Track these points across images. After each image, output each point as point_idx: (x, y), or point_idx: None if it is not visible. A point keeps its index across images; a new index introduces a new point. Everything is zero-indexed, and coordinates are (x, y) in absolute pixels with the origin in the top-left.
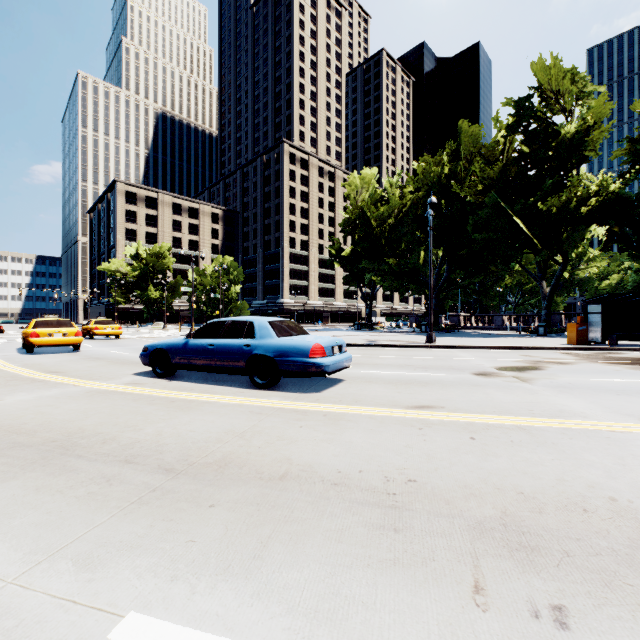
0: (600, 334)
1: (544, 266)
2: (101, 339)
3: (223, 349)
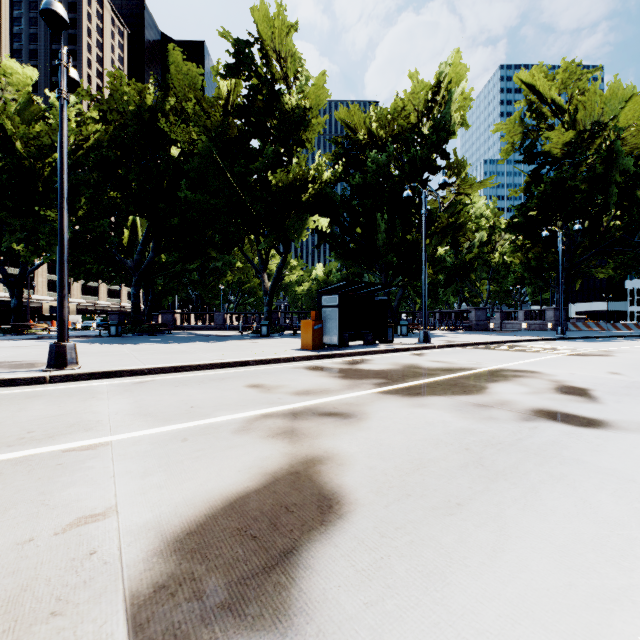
0: (337, 334)
1: (266, 257)
2: None
3: None
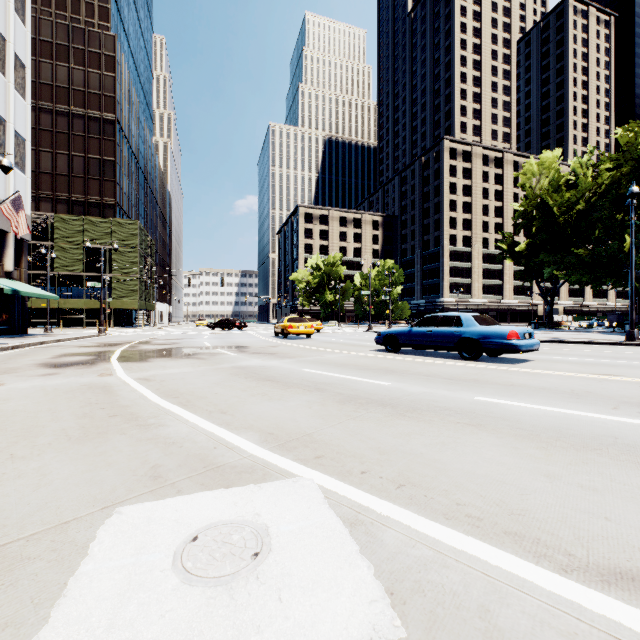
0: None
1: None
2: None
3: (438, 334)
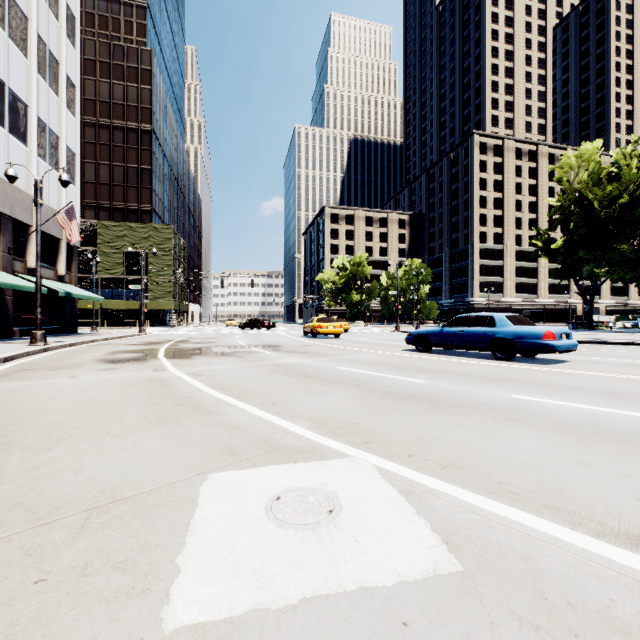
0: None
1: None
2: None
3: (471, 334)
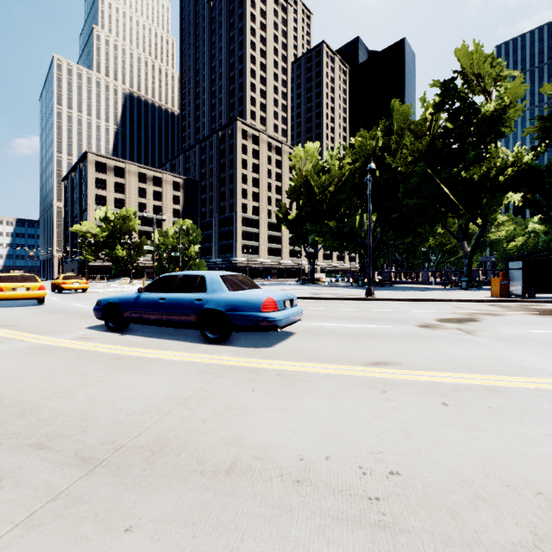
0: (521, 288)
1: (465, 228)
2: (69, 293)
3: (174, 303)
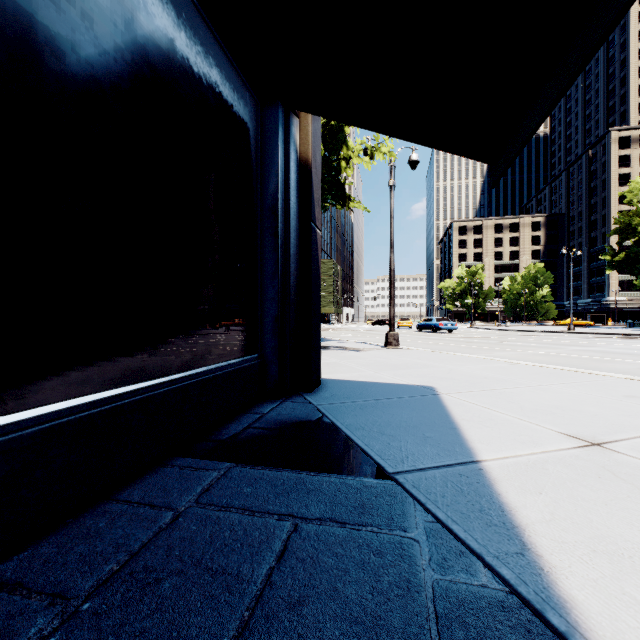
0: None
1: None
2: None
3: (427, 324)
